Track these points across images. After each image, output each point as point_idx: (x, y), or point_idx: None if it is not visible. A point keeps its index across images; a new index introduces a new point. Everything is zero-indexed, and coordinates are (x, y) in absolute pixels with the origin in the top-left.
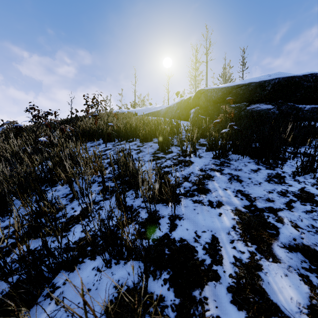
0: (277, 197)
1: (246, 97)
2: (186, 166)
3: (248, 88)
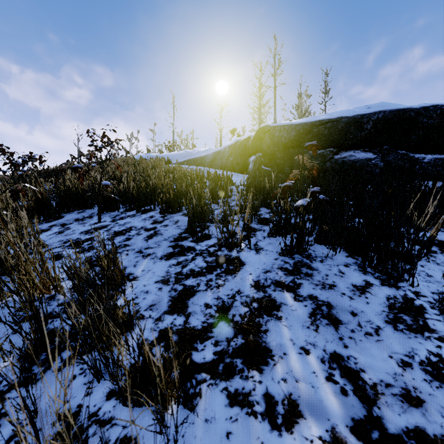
0: (424, 383)
1: (334, 139)
2: (229, 274)
3: (337, 125)
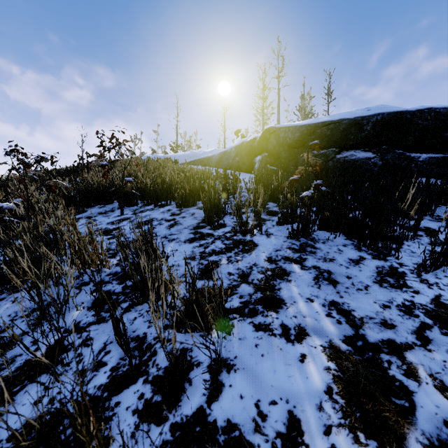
0: (398, 316)
1: (336, 140)
2: (246, 252)
3: (339, 127)
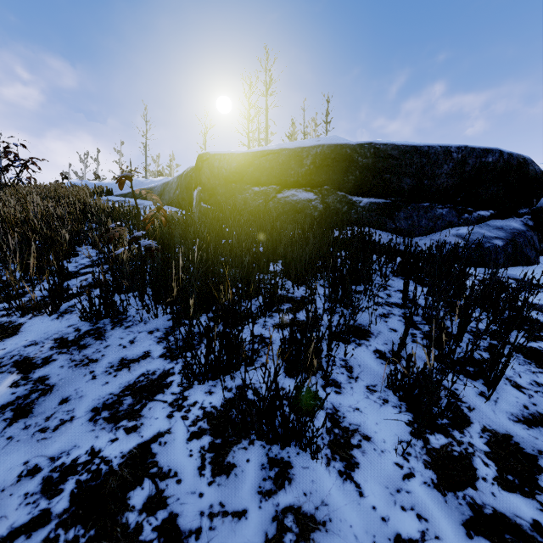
0: (17, 499)
1: (276, 175)
2: None
3: (278, 158)
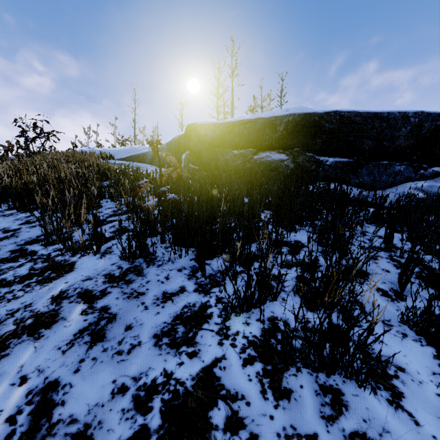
0: (117, 414)
1: (253, 140)
2: (41, 283)
3: (255, 126)
